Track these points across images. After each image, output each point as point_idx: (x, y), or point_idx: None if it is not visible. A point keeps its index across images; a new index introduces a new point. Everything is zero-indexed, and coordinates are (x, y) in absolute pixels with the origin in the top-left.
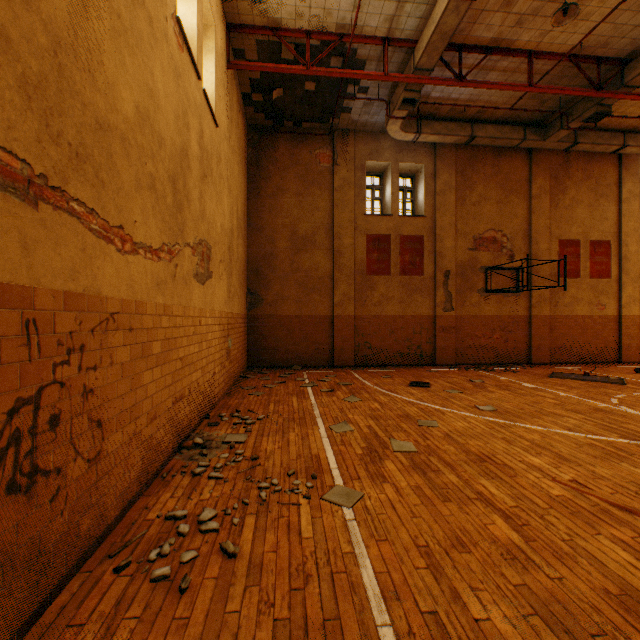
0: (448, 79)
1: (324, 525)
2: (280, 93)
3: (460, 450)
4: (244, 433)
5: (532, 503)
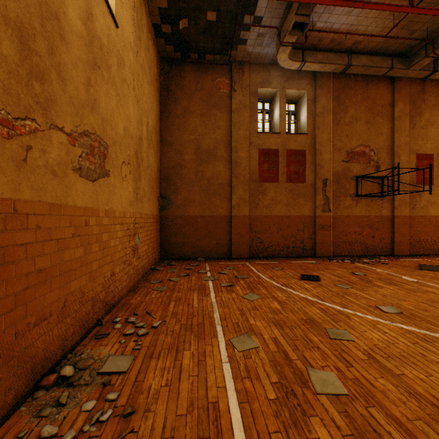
0: None
1: None
2: (186, 24)
3: (404, 391)
4: (130, 354)
5: None
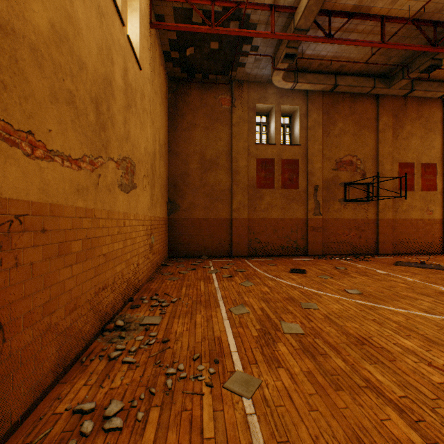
0: (320, 37)
1: (225, 421)
2: (192, 51)
3: (340, 332)
4: (159, 315)
5: (419, 392)
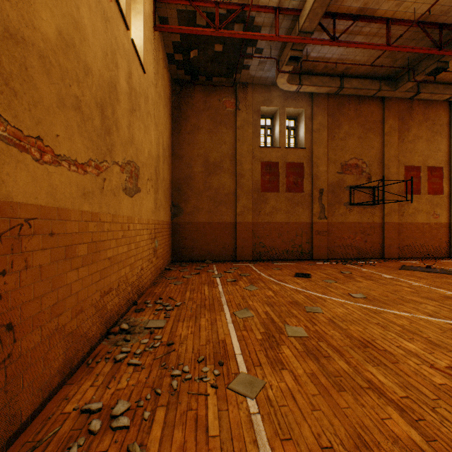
0: (325, 40)
1: (230, 420)
2: (196, 53)
3: (344, 335)
4: (163, 319)
5: (420, 393)
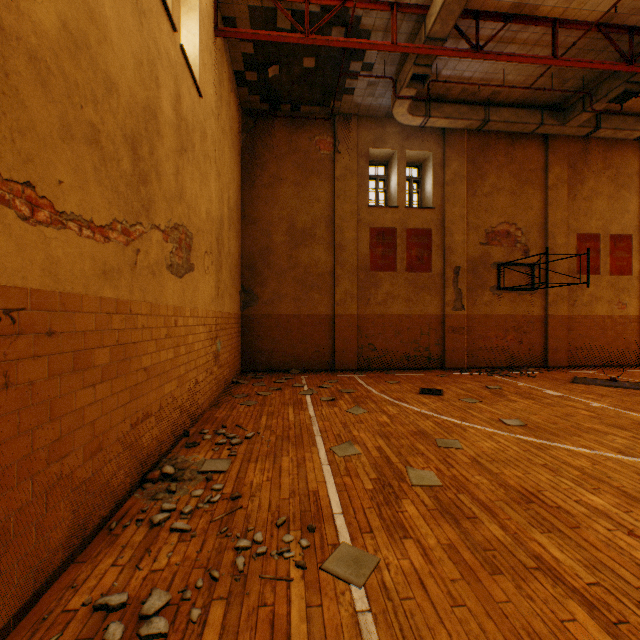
0: (463, 50)
1: (325, 623)
2: (276, 71)
3: (496, 484)
4: (227, 458)
5: (617, 577)
